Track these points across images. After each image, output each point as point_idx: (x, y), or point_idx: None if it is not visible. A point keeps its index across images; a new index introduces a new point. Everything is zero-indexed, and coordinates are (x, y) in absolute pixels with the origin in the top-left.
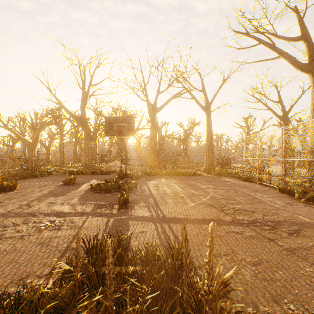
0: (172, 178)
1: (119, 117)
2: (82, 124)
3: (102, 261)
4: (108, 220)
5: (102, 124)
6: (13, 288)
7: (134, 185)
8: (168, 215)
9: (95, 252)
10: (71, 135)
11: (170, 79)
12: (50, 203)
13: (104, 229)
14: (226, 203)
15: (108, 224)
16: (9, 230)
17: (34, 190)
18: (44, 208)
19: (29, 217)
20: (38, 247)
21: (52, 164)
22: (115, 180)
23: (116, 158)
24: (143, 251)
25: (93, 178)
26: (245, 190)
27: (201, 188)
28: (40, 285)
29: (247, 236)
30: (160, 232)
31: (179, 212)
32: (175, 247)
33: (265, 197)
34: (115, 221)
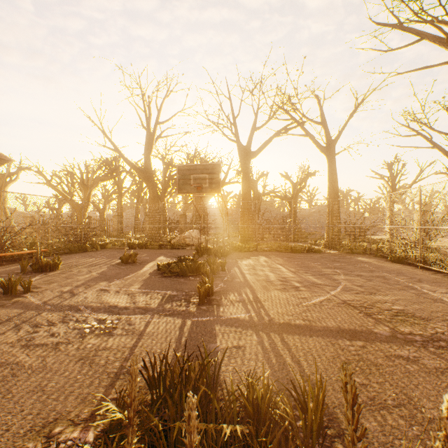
0: (276, 256)
1: (198, 165)
2: (146, 178)
3: (175, 406)
4: (183, 323)
5: (173, 178)
6: (31, 443)
7: (220, 266)
8: (277, 318)
9: (164, 386)
10: (132, 194)
11: (272, 108)
12: (100, 291)
13: (177, 339)
14: (374, 301)
15: (183, 331)
16: (41, 333)
17: (81, 270)
18: (92, 299)
19: (70, 311)
20: (78, 365)
21: (106, 234)
22: (192, 258)
23: (193, 225)
24: (246, 392)
25: (161, 255)
26: (400, 279)
27: (325, 273)
28: (73, 441)
29: (429, 367)
30: (268, 350)
31: (295, 314)
32: (305, 389)
33: (441, 293)
34: (194, 325)
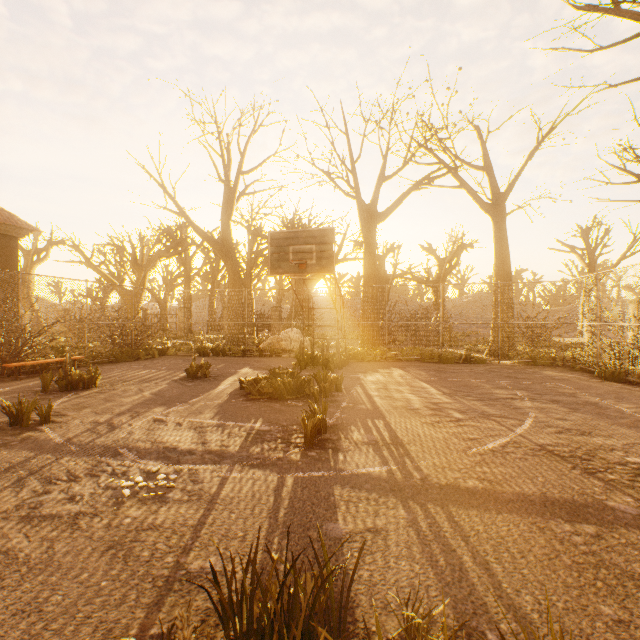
0: (417, 368)
1: (300, 232)
2: (224, 253)
3: None
4: (281, 481)
5: (263, 254)
6: None
7: (334, 384)
8: (435, 475)
9: (249, 619)
10: (205, 277)
11: (408, 147)
12: (153, 422)
13: (271, 512)
14: (592, 447)
15: (280, 496)
16: (54, 494)
17: (128, 388)
18: (139, 436)
19: (104, 457)
20: (104, 559)
21: (167, 335)
22: (291, 372)
23: (291, 322)
24: None
25: (246, 365)
26: (624, 408)
27: (499, 396)
28: None
29: None
30: (429, 539)
31: (463, 469)
32: None
33: None
34: (298, 486)
